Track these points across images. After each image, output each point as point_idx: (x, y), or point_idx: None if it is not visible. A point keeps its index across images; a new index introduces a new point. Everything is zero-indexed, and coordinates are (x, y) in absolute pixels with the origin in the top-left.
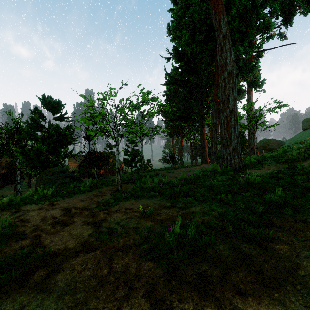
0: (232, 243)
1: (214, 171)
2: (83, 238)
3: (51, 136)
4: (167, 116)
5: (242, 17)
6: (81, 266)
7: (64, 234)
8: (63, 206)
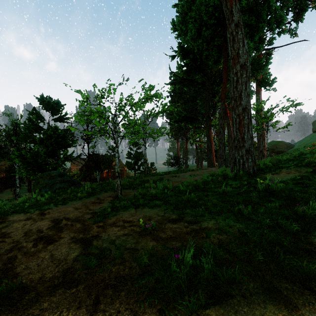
0: (266, 280)
1: (224, 176)
2: (66, 263)
3: (49, 138)
4: (171, 117)
5: (252, 10)
6: (54, 313)
7: (44, 256)
8: (53, 216)
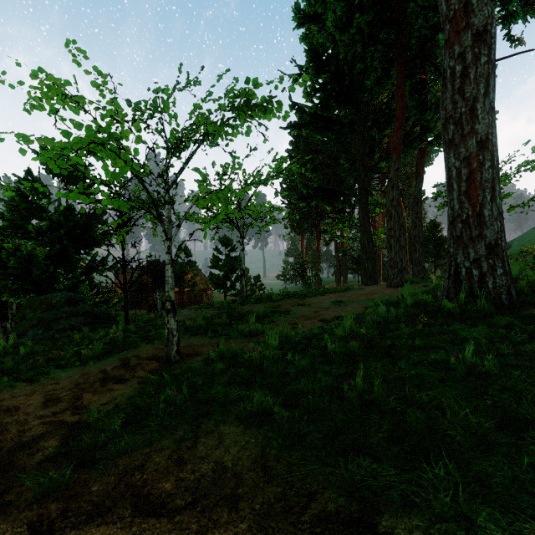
0: None
1: (417, 306)
2: None
3: (56, 229)
4: (292, 195)
5: None
6: None
7: None
8: None
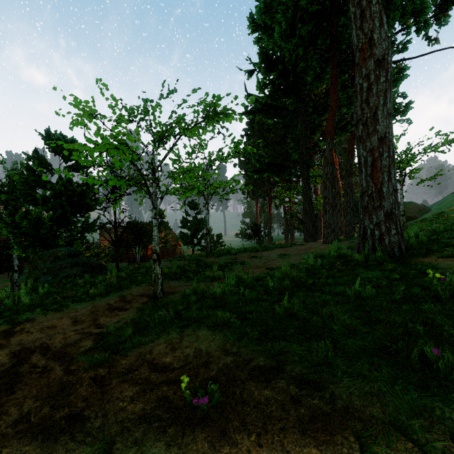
0: None
1: (339, 258)
2: None
3: (58, 197)
4: (248, 167)
5: None
6: None
7: None
8: (24, 340)
